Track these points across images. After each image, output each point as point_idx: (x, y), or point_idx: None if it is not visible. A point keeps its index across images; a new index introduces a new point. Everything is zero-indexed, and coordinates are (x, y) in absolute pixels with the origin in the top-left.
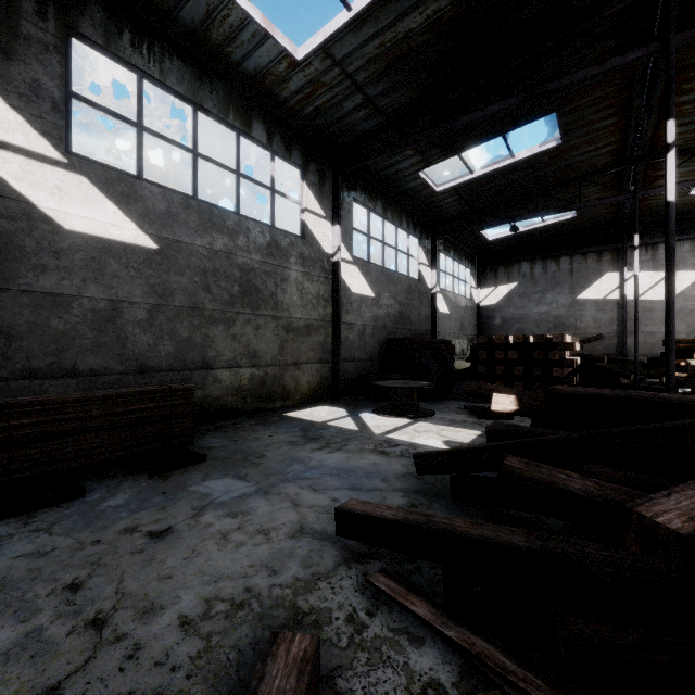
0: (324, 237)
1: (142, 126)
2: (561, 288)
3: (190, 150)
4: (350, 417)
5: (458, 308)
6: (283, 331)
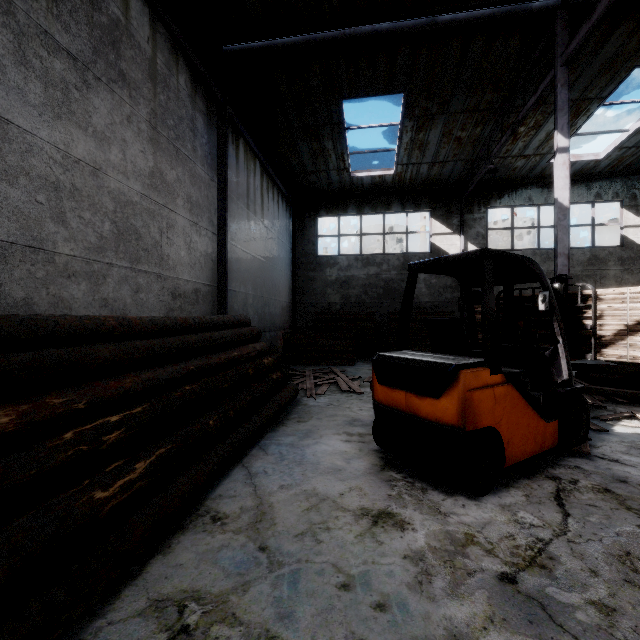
0: None
1: (513, 228)
2: None
3: (536, 227)
4: None
5: None
6: None
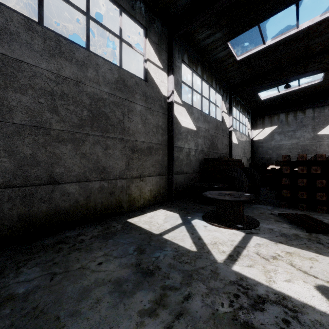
0: (161, 83)
1: None
2: (306, 128)
3: None
4: (184, 226)
5: (242, 141)
6: (130, 151)
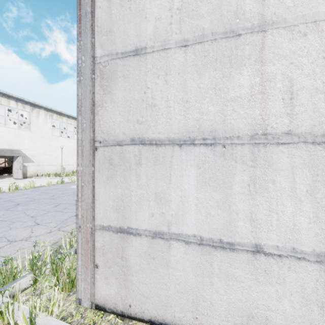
0: None
1: None
2: None
3: None
4: None
5: None
6: None
